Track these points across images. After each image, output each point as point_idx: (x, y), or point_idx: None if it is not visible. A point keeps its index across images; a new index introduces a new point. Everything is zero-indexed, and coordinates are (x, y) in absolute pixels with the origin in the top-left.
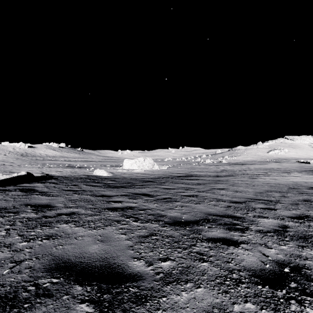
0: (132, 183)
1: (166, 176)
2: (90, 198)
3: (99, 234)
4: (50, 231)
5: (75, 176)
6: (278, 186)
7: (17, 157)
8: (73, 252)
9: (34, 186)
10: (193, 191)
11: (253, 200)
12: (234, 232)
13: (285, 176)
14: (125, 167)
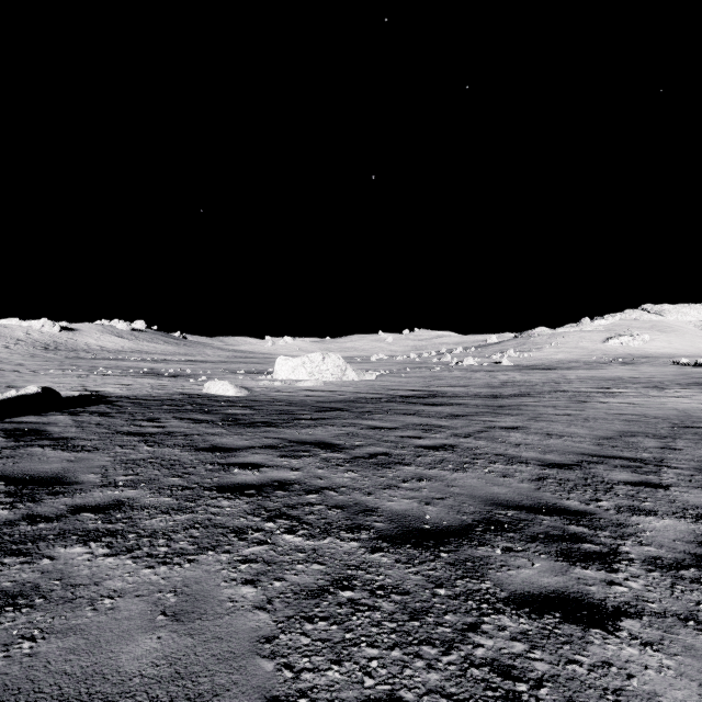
0: (294, 413)
1: (375, 397)
2: (179, 455)
3: (172, 585)
4: (21, 573)
5: (159, 397)
6: (646, 421)
7: (34, 352)
8: (61, 672)
9: (49, 421)
10: (443, 434)
11: (598, 460)
12: (582, 567)
13: (654, 396)
14: (279, 376)
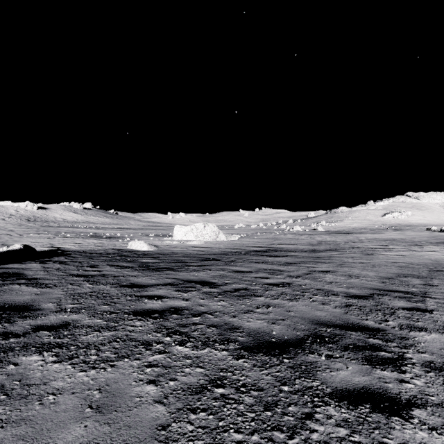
0: (185, 262)
1: (237, 251)
2: (109, 290)
3: (97, 384)
4: None
5: (99, 251)
6: (412, 267)
7: (20, 222)
8: None
9: (26, 267)
10: (282, 276)
11: (384, 293)
12: (381, 369)
13: (416, 250)
14: (176, 238)
